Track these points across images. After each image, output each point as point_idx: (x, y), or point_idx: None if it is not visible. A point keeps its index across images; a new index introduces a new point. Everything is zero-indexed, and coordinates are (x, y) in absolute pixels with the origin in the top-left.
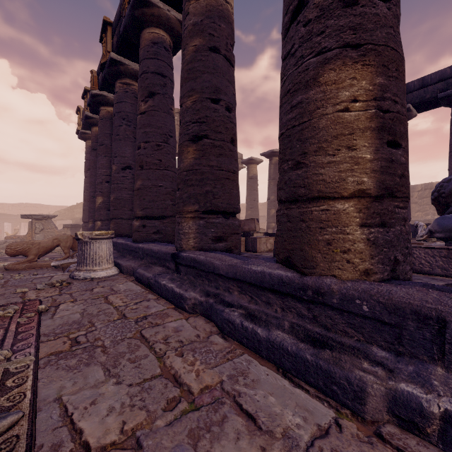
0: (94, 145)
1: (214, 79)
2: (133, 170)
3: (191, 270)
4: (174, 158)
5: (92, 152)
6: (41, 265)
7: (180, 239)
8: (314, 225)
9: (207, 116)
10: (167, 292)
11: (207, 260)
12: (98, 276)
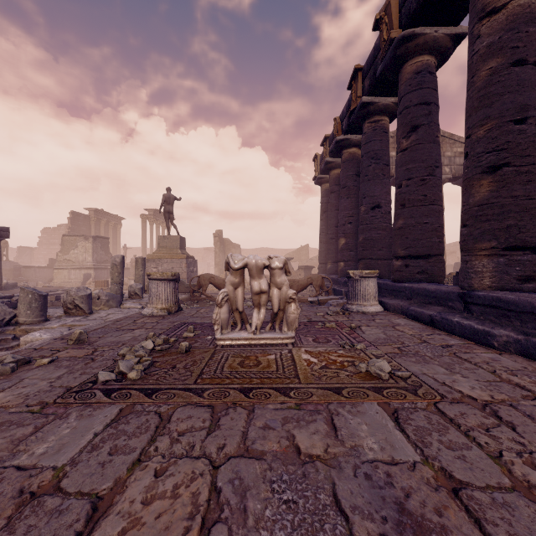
0: (333, 188)
1: (518, 97)
2: (382, 209)
3: (490, 310)
4: (440, 190)
5: (331, 195)
6: (299, 300)
7: (469, 278)
8: None
9: (508, 141)
10: (463, 329)
11: (519, 300)
12: (368, 311)
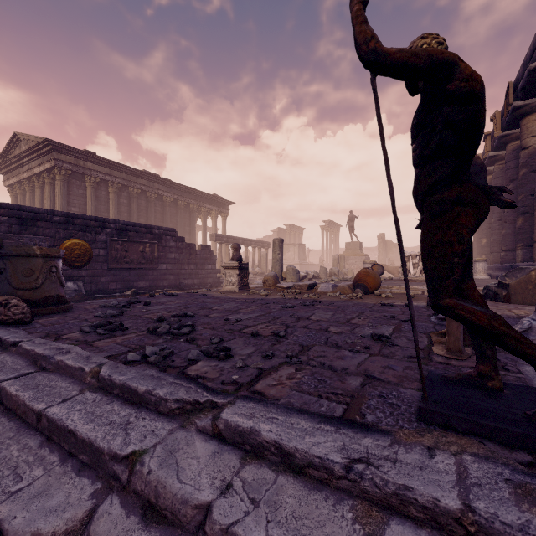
0: None
1: (533, 185)
2: None
3: None
4: None
5: None
6: None
7: (515, 259)
8: (534, 249)
9: (528, 203)
10: None
11: (518, 264)
12: (478, 278)
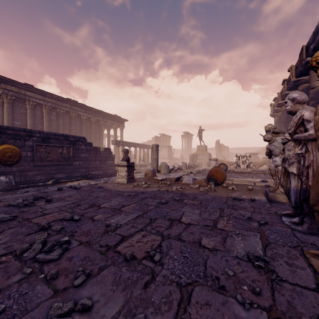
0: (279, 121)
1: None
2: None
3: None
4: None
5: (278, 124)
6: None
7: None
8: None
9: None
10: None
11: None
12: None
